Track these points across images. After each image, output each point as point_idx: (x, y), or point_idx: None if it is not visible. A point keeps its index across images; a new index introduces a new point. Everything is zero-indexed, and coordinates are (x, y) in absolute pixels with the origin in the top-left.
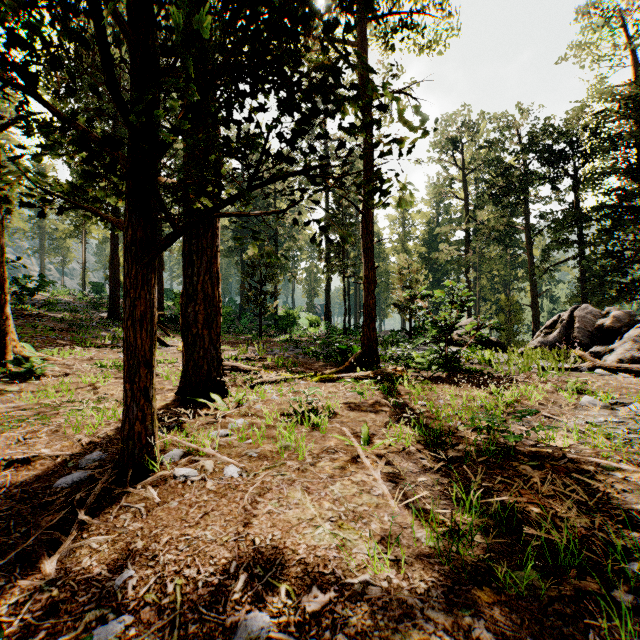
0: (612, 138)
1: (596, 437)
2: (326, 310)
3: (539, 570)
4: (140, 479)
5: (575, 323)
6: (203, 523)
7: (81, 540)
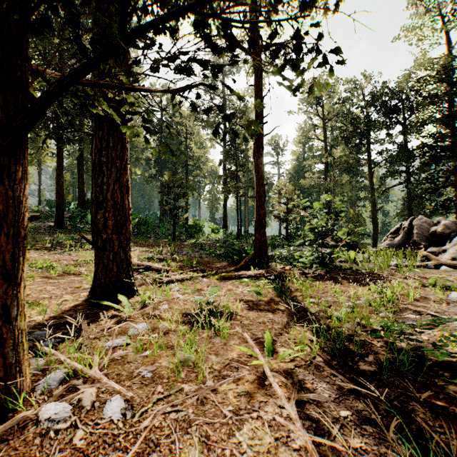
0: (431, 96)
1: None
2: (224, 221)
3: None
4: None
5: (414, 230)
6: None
7: None
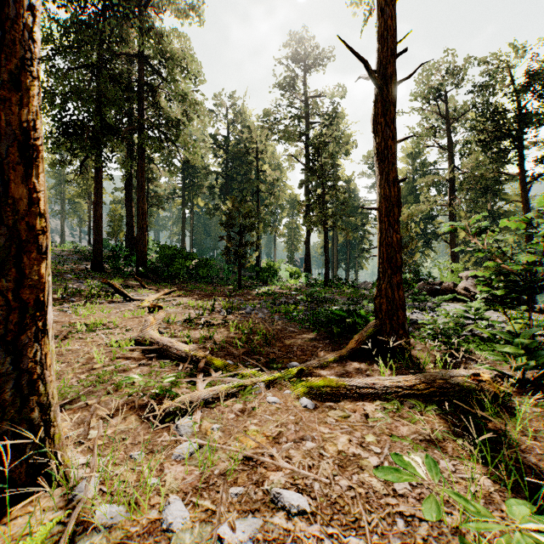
0: None
1: None
2: (306, 262)
3: None
4: None
5: None
6: None
7: None
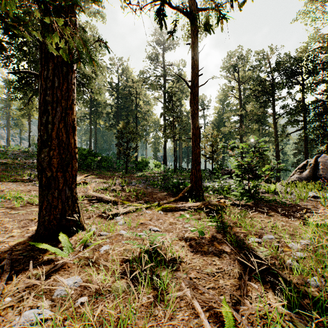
0: (323, 62)
1: None
2: (164, 158)
3: None
4: None
5: (319, 166)
6: None
7: None
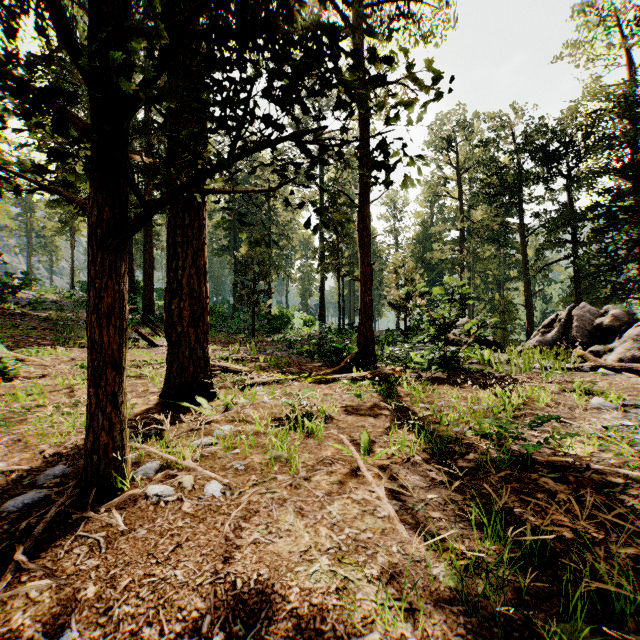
0: (606, 138)
1: (621, 445)
2: (320, 309)
3: (588, 620)
4: (106, 499)
5: (573, 322)
6: (174, 558)
7: (18, 585)
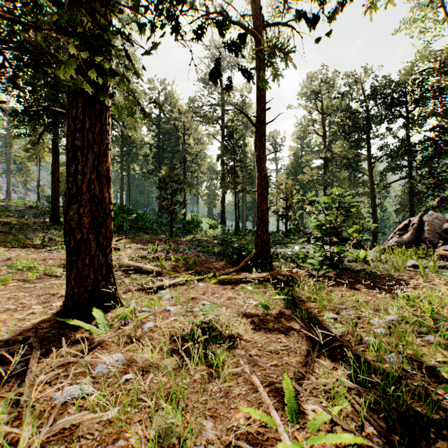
0: (434, 89)
1: None
2: (222, 216)
3: None
4: None
5: (424, 226)
6: None
7: None
